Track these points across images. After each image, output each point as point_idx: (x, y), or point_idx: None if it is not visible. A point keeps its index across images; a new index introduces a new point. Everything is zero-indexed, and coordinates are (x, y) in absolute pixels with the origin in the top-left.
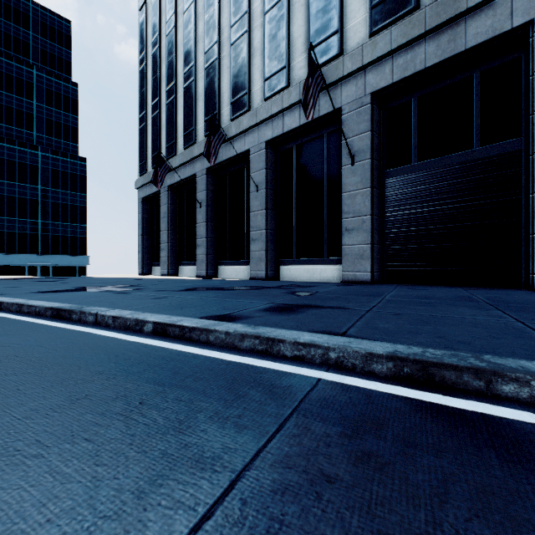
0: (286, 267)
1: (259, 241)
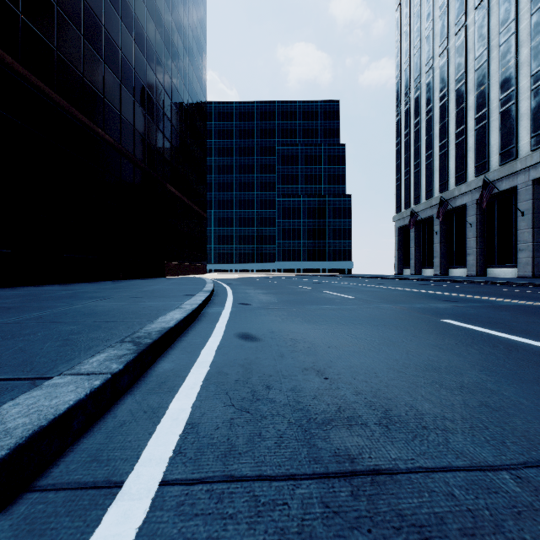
0: (490, 269)
1: (472, 255)
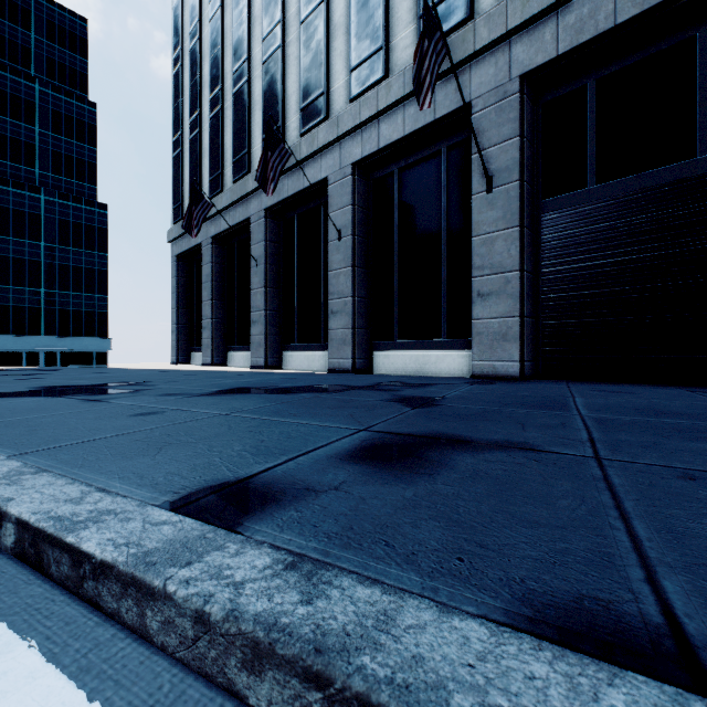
0: (382, 353)
1: (342, 314)
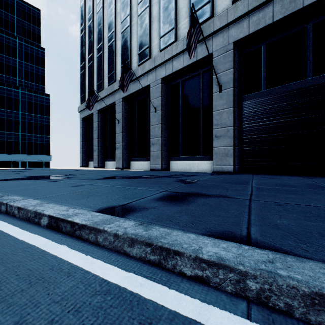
0: (174, 162)
1: (156, 144)
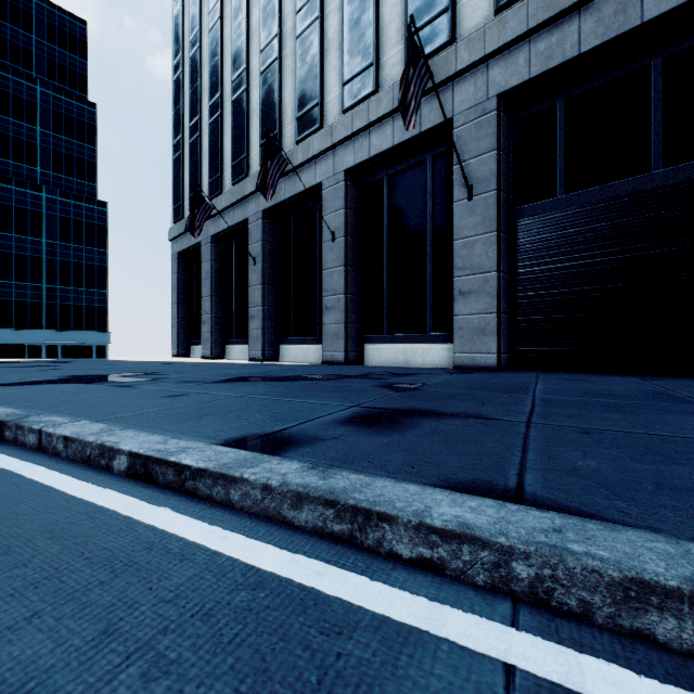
0: (373, 346)
1: (336, 310)
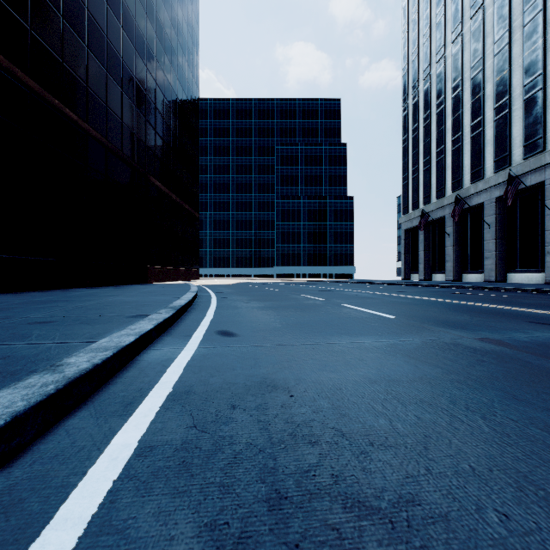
0: (511, 274)
1: (490, 258)
